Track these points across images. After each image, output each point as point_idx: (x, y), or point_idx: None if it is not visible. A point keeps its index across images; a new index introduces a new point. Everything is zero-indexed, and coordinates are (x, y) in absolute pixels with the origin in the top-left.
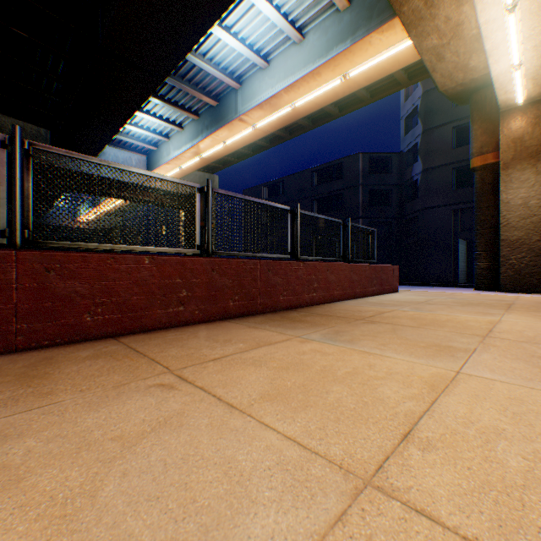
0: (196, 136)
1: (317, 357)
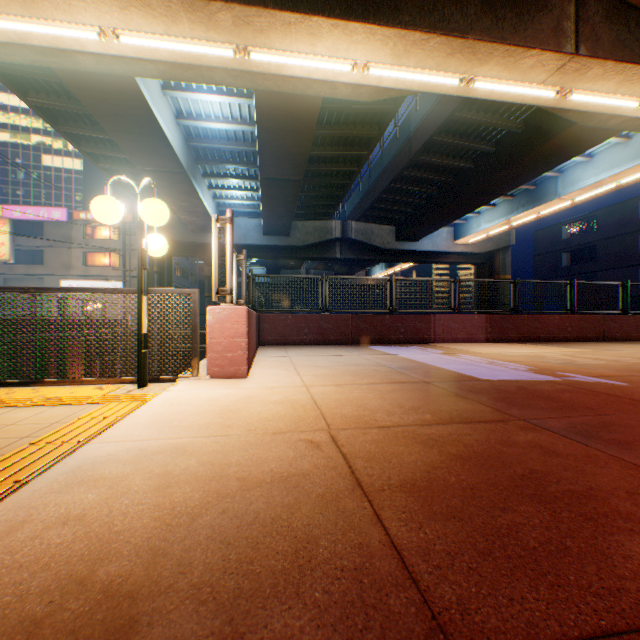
0: (509, 212)
1: (639, 346)
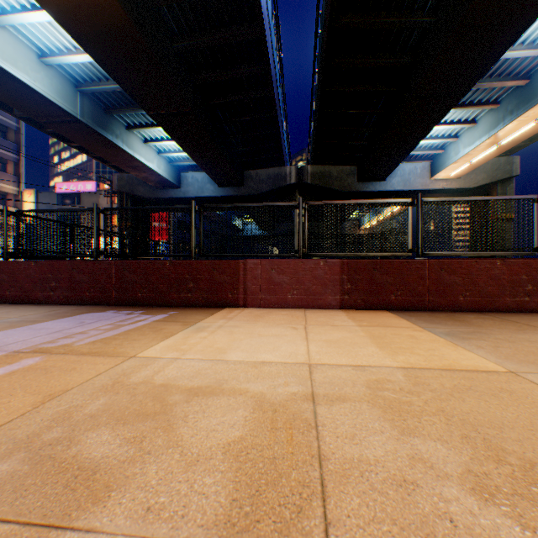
0: (493, 126)
1: None
